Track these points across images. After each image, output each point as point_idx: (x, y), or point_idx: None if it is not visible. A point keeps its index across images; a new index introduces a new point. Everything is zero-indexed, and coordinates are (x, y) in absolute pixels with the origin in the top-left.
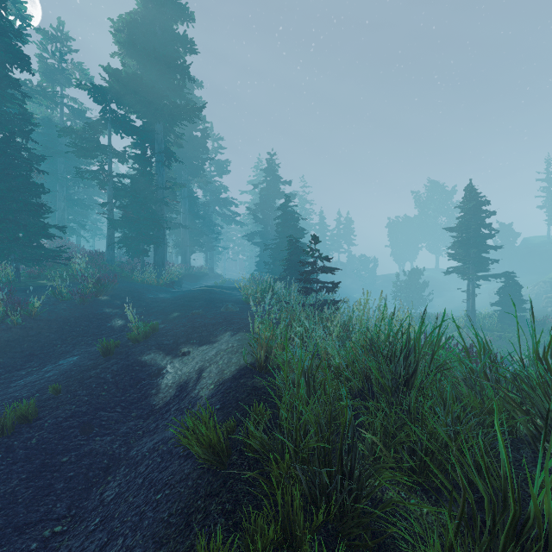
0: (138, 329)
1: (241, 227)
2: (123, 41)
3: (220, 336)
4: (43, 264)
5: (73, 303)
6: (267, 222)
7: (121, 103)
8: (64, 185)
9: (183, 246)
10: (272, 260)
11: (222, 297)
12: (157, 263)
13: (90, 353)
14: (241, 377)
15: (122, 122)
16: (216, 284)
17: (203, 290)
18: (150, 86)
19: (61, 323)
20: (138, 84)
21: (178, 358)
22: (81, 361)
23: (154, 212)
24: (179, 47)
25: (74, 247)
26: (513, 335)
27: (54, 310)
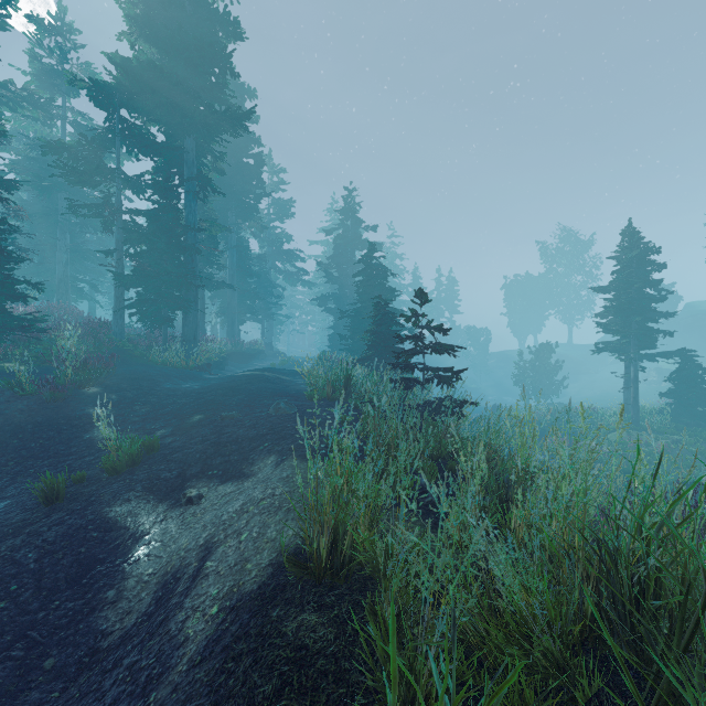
0: (117, 452)
1: (310, 288)
2: (135, 16)
3: (258, 464)
4: (8, 338)
5: (40, 399)
6: (344, 281)
7: (134, 107)
8: (66, 230)
9: (229, 313)
10: (351, 332)
11: (275, 387)
12: (186, 337)
13: (34, 493)
14: (276, 596)
15: (137, 135)
16: (273, 365)
17: (249, 376)
18: (174, 82)
19: (8, 435)
20: (157, 79)
21: (179, 509)
22: (6, 513)
23: (182, 264)
24: (219, 31)
25: (76, 314)
26: (697, 439)
27: (4, 412)
